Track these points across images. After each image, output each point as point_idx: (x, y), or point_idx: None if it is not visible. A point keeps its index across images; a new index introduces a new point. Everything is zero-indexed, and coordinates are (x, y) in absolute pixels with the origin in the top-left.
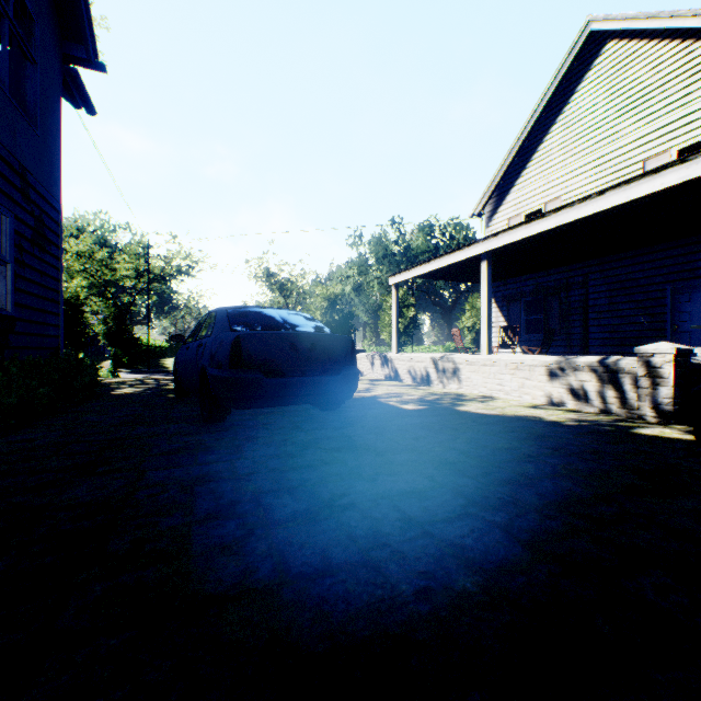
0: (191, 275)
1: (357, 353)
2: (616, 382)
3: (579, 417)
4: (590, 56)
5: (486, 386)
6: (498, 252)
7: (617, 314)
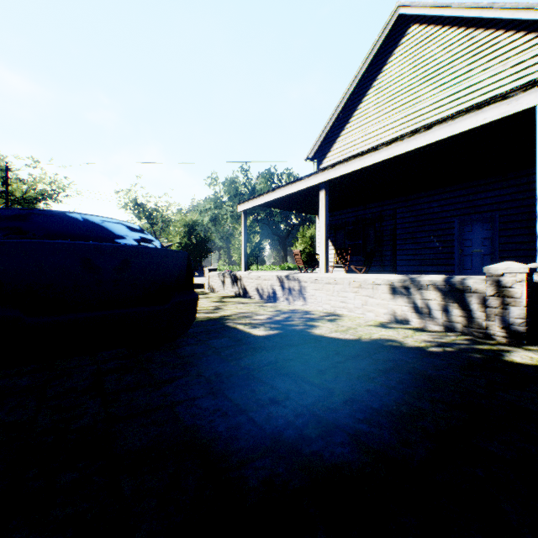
0: (57, 199)
1: (210, 271)
2: (462, 301)
3: (435, 339)
4: (398, 36)
5: (330, 303)
6: (332, 185)
7: (418, 241)
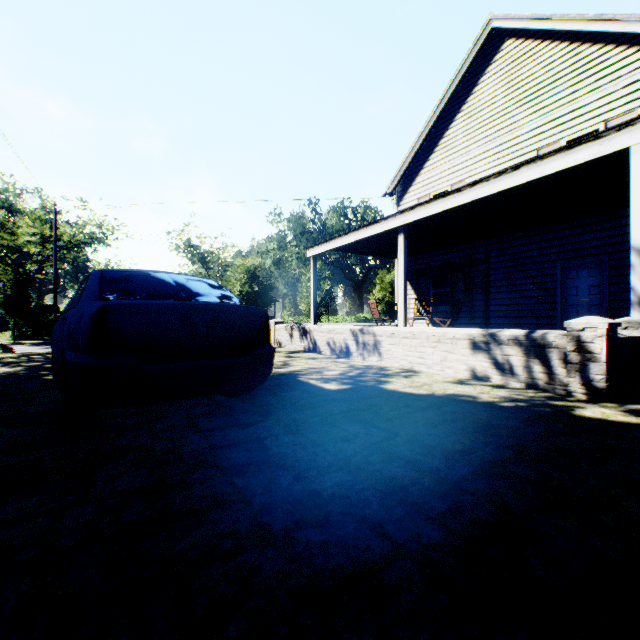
0: (105, 243)
1: (276, 324)
2: (543, 357)
3: (512, 395)
4: (491, 52)
5: (407, 358)
6: (412, 227)
7: (514, 289)
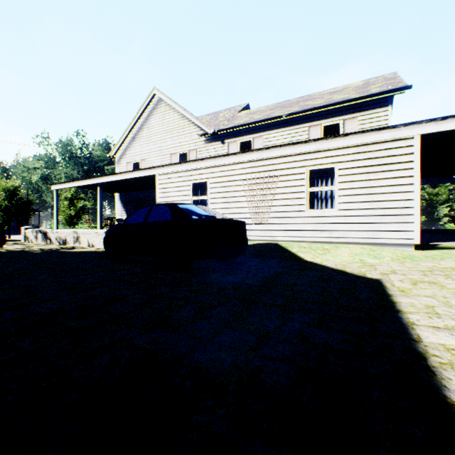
0: None
1: (27, 229)
2: None
3: None
4: (156, 103)
5: (89, 243)
6: (111, 182)
7: None
